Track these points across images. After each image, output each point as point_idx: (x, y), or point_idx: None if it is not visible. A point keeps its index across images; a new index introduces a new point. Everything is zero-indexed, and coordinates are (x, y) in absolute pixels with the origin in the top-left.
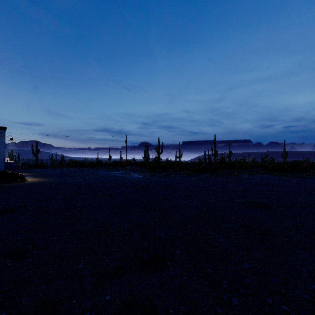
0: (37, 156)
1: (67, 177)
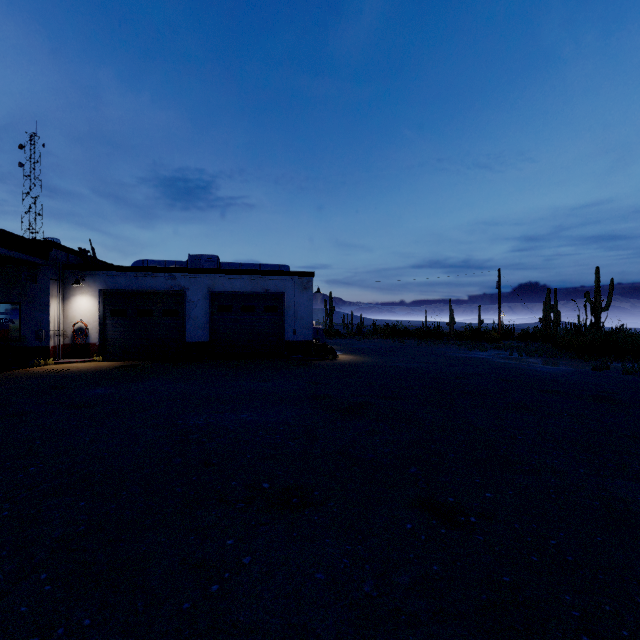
0: (331, 318)
1: (393, 357)
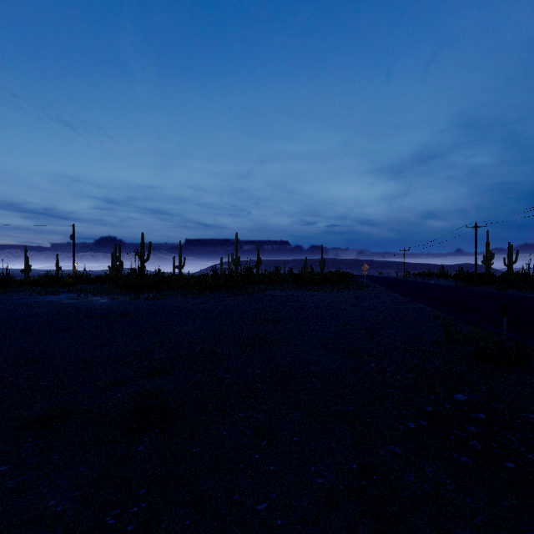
0: None
1: None
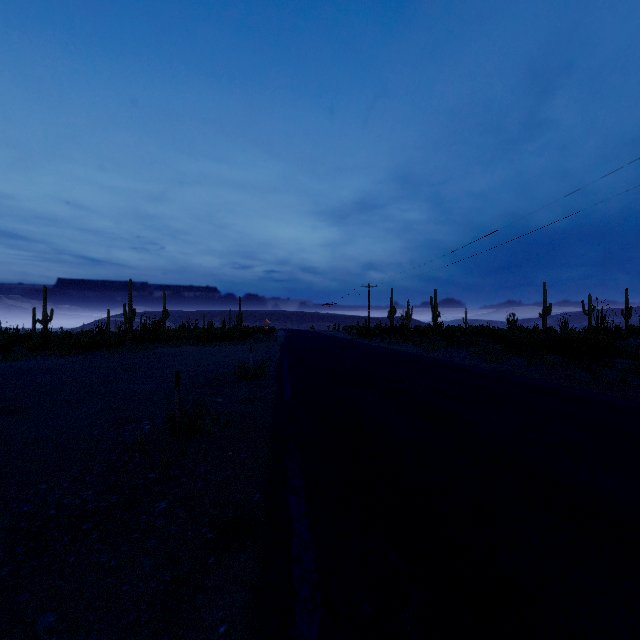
0: None
1: None
